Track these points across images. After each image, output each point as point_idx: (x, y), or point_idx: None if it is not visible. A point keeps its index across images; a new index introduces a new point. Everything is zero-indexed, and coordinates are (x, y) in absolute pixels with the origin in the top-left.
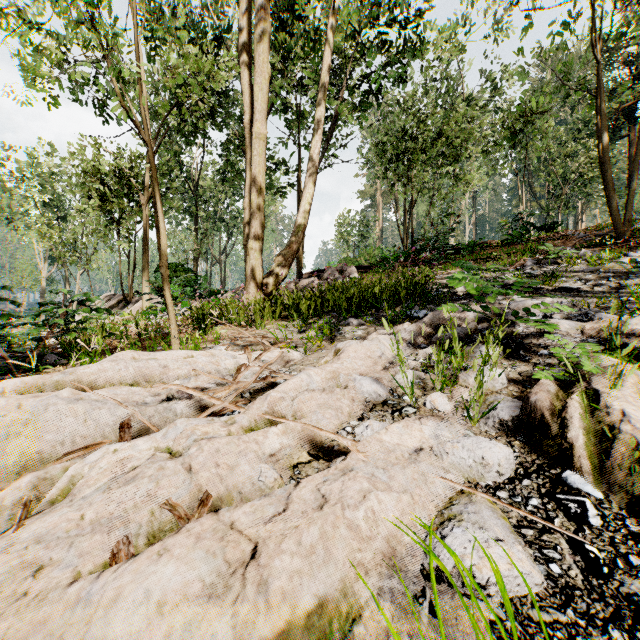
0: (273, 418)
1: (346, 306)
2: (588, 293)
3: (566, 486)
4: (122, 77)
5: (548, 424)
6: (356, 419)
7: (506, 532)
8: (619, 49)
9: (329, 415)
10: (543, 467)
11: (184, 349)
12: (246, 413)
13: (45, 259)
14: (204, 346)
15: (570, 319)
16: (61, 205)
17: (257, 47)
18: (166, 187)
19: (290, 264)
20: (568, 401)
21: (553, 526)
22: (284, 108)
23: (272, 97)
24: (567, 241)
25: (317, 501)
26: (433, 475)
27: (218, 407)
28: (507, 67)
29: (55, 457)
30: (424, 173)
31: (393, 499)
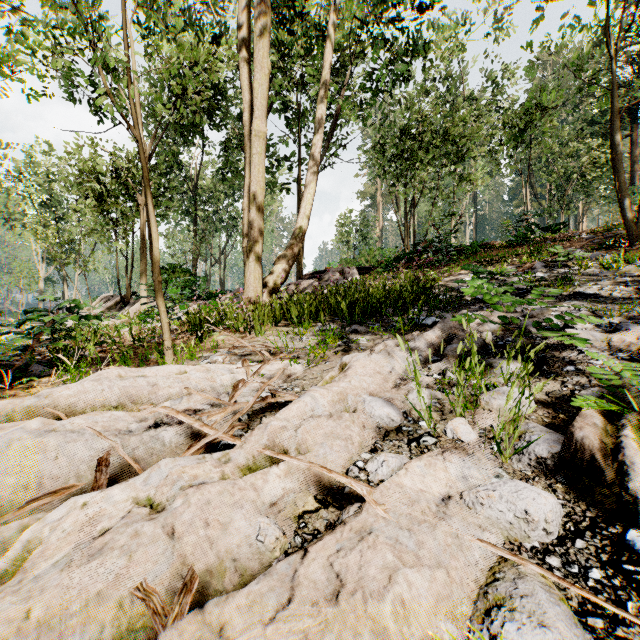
0: (274, 455)
1: (349, 311)
2: (606, 299)
3: (633, 553)
4: (111, 69)
5: (600, 468)
6: (368, 450)
7: (571, 626)
8: (621, 48)
9: (337, 446)
10: (597, 522)
11: (179, 359)
12: (243, 447)
13: (43, 259)
14: (200, 355)
15: (592, 329)
16: (59, 205)
17: (256, 42)
18: (164, 187)
19: (290, 266)
20: (622, 440)
21: (628, 615)
22: (284, 107)
23: (272, 95)
24: (575, 243)
25: (329, 575)
26: (468, 536)
27: (211, 438)
28: (509, 66)
29: (19, 502)
30: (426, 173)
31: (425, 579)
